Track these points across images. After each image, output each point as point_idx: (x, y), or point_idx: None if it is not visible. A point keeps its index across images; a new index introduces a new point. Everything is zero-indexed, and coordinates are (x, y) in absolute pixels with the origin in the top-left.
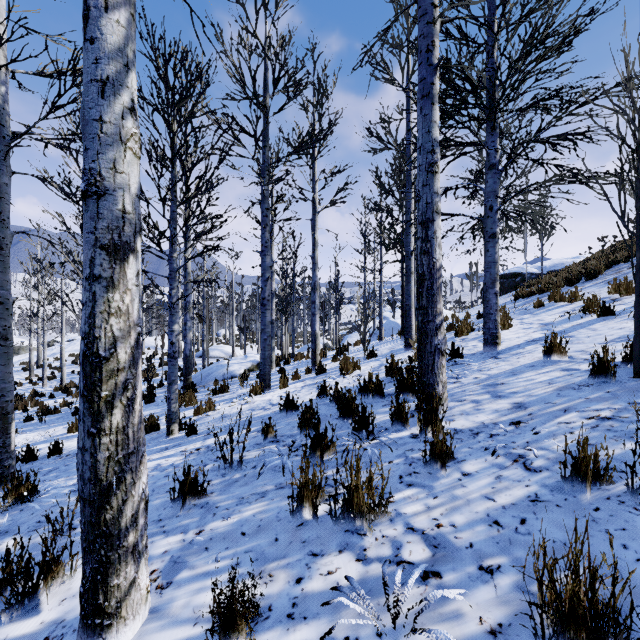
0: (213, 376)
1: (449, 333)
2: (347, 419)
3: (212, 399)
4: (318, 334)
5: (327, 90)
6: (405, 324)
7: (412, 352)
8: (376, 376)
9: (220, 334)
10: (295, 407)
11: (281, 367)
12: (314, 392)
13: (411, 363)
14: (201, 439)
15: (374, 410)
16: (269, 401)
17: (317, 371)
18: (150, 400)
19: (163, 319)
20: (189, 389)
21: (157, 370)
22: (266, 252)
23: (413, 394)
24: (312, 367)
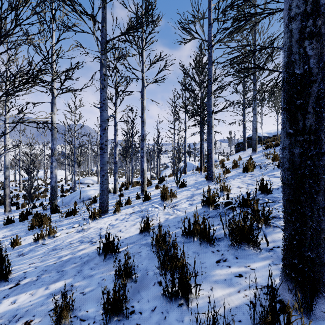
0: (76, 198)
1: (234, 170)
2: (175, 296)
3: (62, 221)
4: (145, 170)
5: (151, 2)
6: (207, 163)
7: (214, 184)
8: (203, 219)
9: (94, 170)
10: (115, 249)
11: (121, 193)
12: (139, 223)
13: (228, 199)
14: (0, 297)
15: (207, 272)
16: (99, 230)
17: (144, 198)
18: (23, 219)
19: (61, 161)
20: (53, 210)
21: (49, 192)
22: (104, 108)
23: (253, 247)
24: (141, 193)
